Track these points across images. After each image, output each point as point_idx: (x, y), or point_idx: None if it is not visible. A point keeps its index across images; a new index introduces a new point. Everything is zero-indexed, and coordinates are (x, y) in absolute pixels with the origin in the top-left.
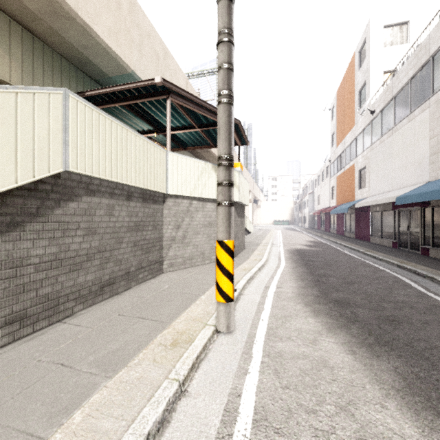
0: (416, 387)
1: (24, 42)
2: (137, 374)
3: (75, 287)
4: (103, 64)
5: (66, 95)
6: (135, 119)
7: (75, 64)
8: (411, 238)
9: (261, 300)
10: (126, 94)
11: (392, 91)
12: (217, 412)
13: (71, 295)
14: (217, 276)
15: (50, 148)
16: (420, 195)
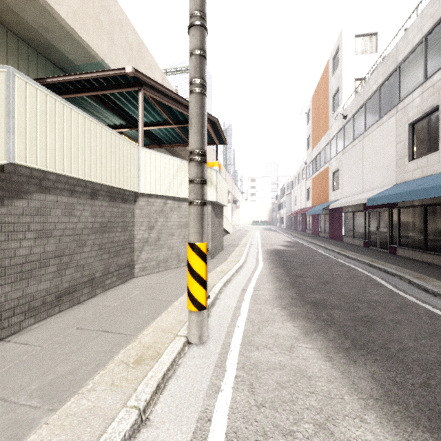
0: (393, 394)
1: None
2: (90, 403)
3: (24, 298)
4: (68, 49)
5: (11, 75)
6: (105, 112)
7: (36, 48)
8: (380, 238)
9: (238, 304)
10: (94, 84)
11: (363, 98)
12: None
13: (18, 308)
14: (188, 282)
15: None
16: (389, 197)
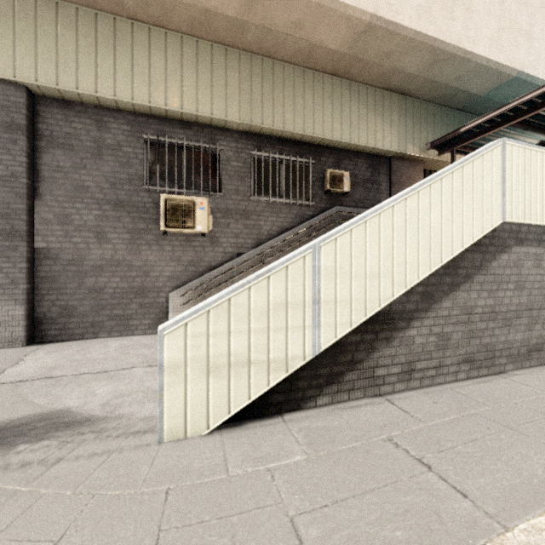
0: None
1: (399, 108)
2: None
3: (506, 343)
4: (475, 85)
5: (503, 145)
6: (520, 135)
7: (440, 103)
8: None
9: None
10: (520, 108)
11: None
12: None
13: (502, 352)
14: None
15: (492, 203)
16: None
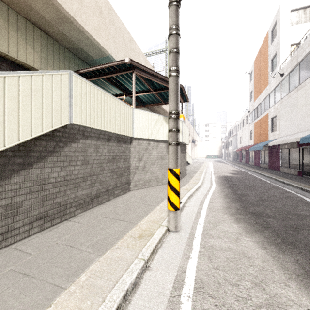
0: None
1: (42, 40)
2: (118, 254)
3: (76, 198)
4: (90, 51)
5: (70, 75)
6: (111, 87)
7: (73, 52)
8: None
9: (198, 210)
10: (106, 70)
11: (298, 59)
12: (170, 281)
13: (73, 203)
14: (168, 192)
15: (61, 109)
16: None
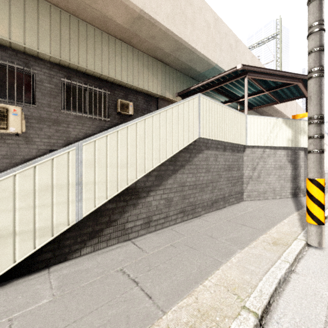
0: None
1: (162, 70)
2: (257, 252)
3: (201, 200)
4: (198, 66)
5: (199, 97)
6: (217, 96)
7: (183, 72)
8: None
9: None
10: (215, 82)
11: None
12: (325, 289)
13: (200, 205)
14: (308, 204)
15: (194, 127)
16: None
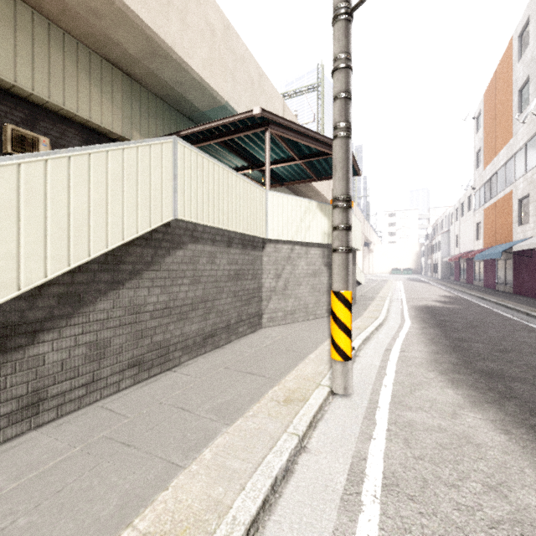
0: None
1: (124, 88)
2: (255, 425)
3: (182, 336)
4: (196, 99)
5: (175, 143)
6: (228, 155)
7: (169, 103)
8: None
9: (382, 364)
10: (222, 130)
11: None
12: (341, 471)
13: (178, 345)
14: (333, 331)
15: (162, 197)
16: None
